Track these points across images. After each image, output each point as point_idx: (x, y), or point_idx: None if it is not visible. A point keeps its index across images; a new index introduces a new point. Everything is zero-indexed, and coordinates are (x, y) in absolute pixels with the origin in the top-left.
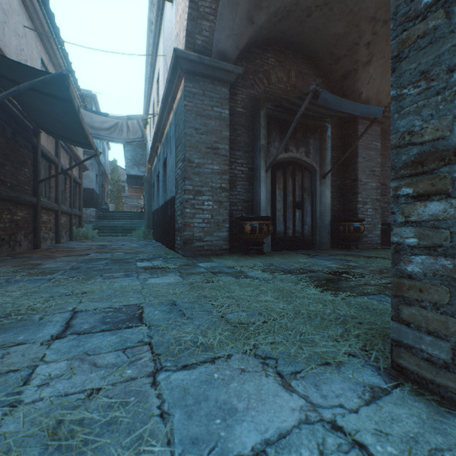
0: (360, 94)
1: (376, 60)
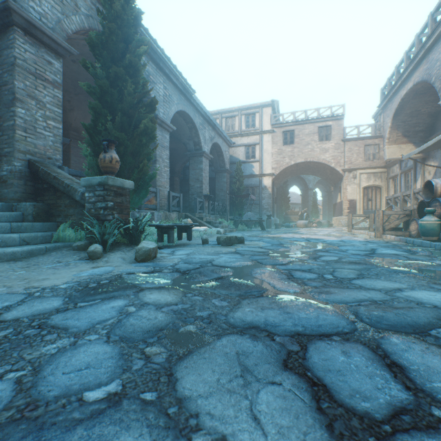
0: (71, 124)
1: (78, 110)
